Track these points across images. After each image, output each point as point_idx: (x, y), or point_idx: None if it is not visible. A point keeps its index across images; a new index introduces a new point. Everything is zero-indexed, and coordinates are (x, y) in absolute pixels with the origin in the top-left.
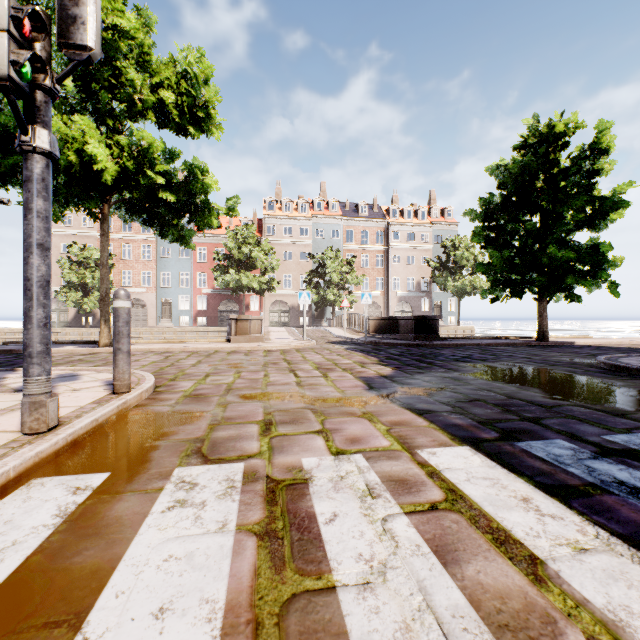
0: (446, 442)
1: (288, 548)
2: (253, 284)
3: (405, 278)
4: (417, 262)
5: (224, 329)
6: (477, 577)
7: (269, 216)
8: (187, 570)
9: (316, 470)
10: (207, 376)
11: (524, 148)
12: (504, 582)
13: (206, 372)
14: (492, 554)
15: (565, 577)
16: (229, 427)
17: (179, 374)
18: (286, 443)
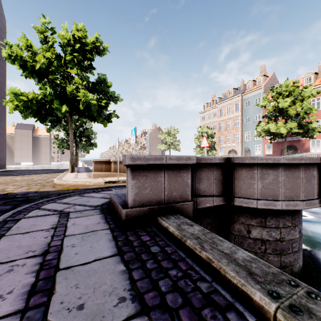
0: None
1: None
2: (280, 131)
3: None
4: None
5: None
6: None
7: None
8: None
9: None
10: None
11: None
12: None
13: None
14: None
15: None
16: None
17: None
18: None
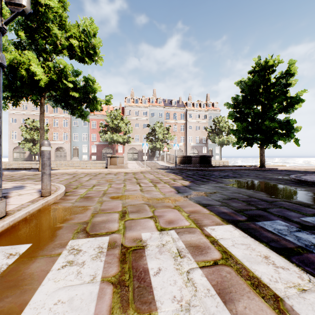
0: (219, 222)
1: (131, 293)
2: (119, 139)
3: (195, 137)
4: (200, 129)
5: (105, 162)
6: (245, 311)
7: (127, 105)
8: (68, 311)
9: (149, 240)
10: (94, 186)
11: (253, 72)
12: (261, 314)
13: (93, 184)
14: (252, 294)
15: (297, 310)
16: (102, 215)
17: (79, 185)
18: (133, 224)
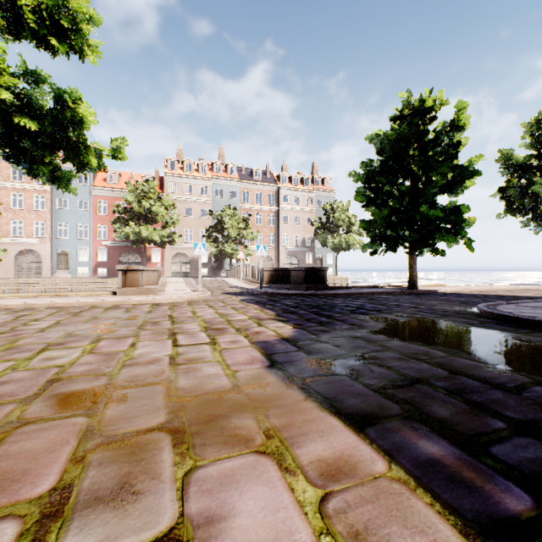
0: None
1: None
2: (154, 237)
3: (293, 235)
4: (303, 222)
5: None
6: None
7: (171, 174)
8: None
9: None
10: (42, 351)
11: (398, 120)
12: None
13: (48, 342)
14: None
15: None
16: None
17: (1, 348)
18: None
